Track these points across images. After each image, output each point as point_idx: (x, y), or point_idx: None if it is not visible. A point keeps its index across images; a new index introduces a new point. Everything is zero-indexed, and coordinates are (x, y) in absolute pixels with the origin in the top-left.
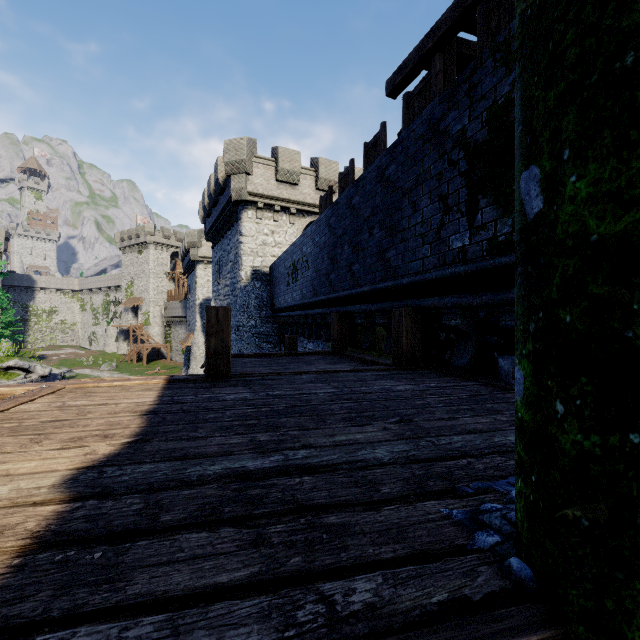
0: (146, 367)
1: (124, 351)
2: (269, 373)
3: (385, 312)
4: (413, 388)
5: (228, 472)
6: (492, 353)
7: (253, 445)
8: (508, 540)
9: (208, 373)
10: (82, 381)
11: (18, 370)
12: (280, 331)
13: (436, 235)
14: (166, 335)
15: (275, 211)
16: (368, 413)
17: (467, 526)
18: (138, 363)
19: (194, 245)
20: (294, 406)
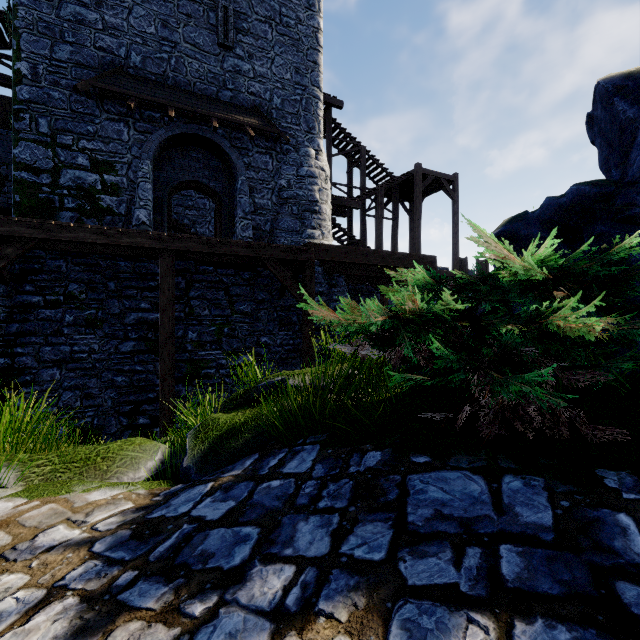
0: None
1: None
2: None
3: None
4: None
5: None
6: None
7: None
8: None
9: None
10: None
11: None
12: None
13: None
14: None
15: None
16: None
17: None
18: None
19: None
20: None
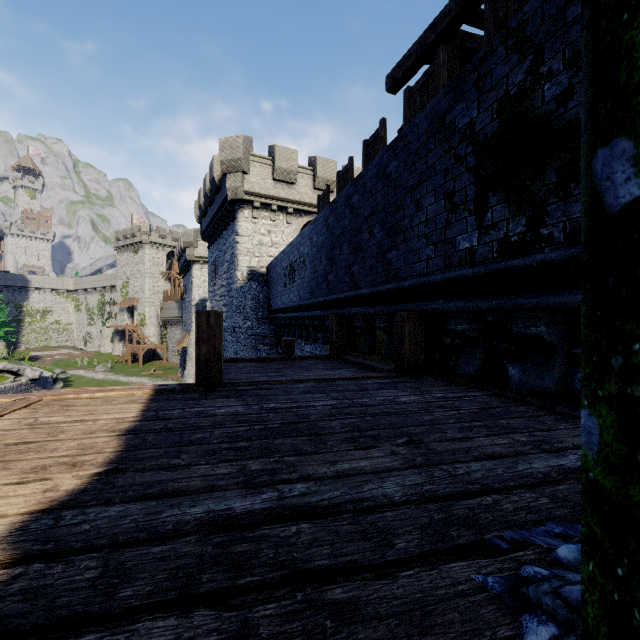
0: (142, 368)
1: (119, 352)
2: (264, 381)
3: (386, 315)
4: (418, 399)
5: (211, 517)
6: (501, 361)
7: (243, 477)
8: (568, 633)
9: (199, 382)
10: (62, 392)
11: (7, 373)
12: (277, 332)
13: (441, 235)
14: (162, 336)
15: (272, 210)
16: (372, 432)
17: (509, 604)
18: (133, 364)
19: (190, 245)
20: (290, 423)
